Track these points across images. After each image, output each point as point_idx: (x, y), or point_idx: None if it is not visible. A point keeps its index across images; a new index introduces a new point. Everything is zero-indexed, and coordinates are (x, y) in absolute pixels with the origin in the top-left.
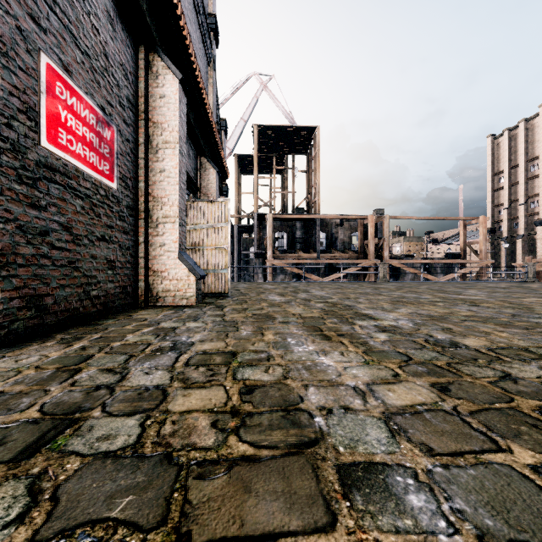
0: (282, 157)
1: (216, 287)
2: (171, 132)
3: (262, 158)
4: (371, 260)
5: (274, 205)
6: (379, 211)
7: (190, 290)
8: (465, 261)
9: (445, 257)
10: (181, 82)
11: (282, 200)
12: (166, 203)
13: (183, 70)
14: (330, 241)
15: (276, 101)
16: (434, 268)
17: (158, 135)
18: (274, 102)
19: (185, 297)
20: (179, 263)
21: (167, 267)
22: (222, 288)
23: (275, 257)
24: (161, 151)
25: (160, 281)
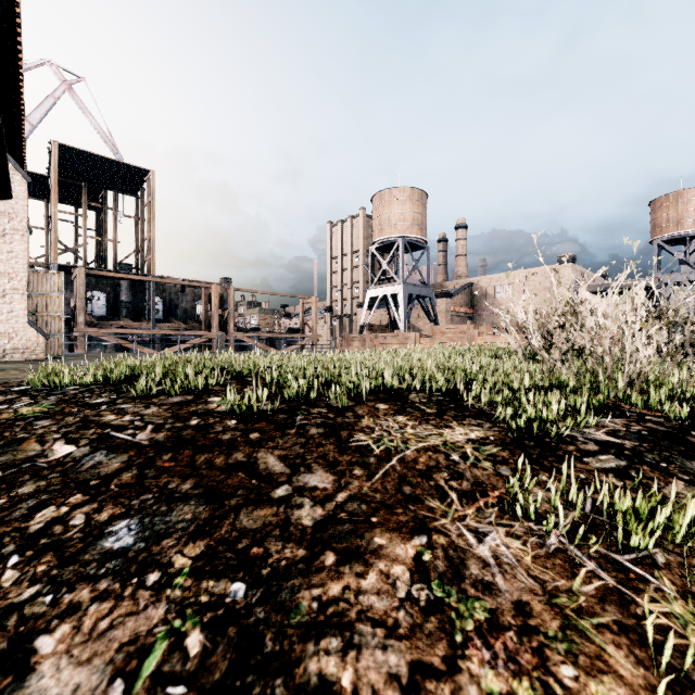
0: (98, 191)
1: (48, 350)
2: (20, 222)
3: (64, 184)
4: (215, 332)
5: (85, 254)
6: (227, 280)
7: (40, 348)
8: (301, 335)
9: (288, 331)
10: (30, 183)
11: (97, 246)
12: (14, 278)
13: (12, 150)
14: (169, 309)
15: (89, 114)
16: (279, 342)
17: (6, 222)
18: (86, 116)
19: (34, 354)
20: (29, 327)
21: (15, 329)
22: (55, 351)
23: (89, 324)
24: (9, 235)
25: (8, 341)
